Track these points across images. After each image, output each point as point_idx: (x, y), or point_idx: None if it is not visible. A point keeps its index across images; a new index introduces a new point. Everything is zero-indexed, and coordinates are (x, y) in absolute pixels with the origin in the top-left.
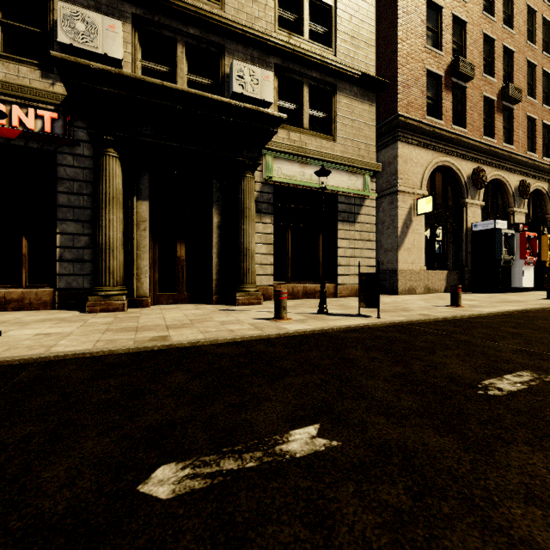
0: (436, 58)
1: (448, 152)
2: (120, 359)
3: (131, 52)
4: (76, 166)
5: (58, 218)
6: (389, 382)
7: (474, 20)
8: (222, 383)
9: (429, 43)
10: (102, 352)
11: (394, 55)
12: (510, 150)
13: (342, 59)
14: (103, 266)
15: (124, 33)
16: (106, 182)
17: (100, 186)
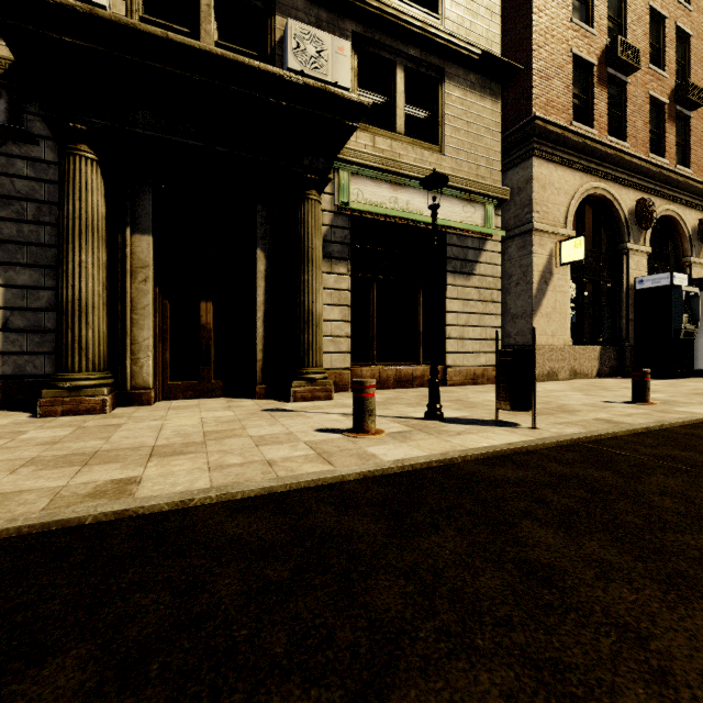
0: (586, 39)
1: (602, 175)
2: None
3: None
4: (33, 177)
5: None
6: None
7: None
8: None
9: (575, 17)
10: None
11: (526, 31)
12: (687, 175)
13: (453, 32)
14: (69, 339)
15: None
16: (74, 200)
17: (63, 206)
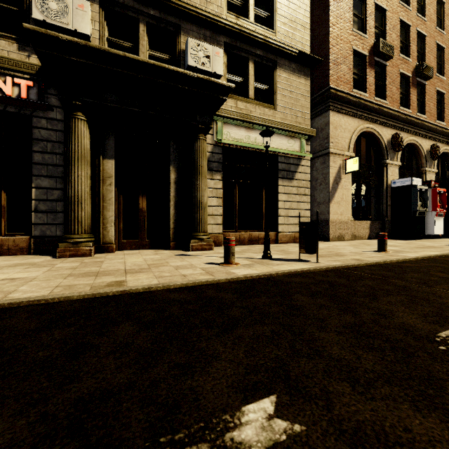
0: (361, 40)
1: (371, 120)
2: (73, 306)
3: (98, 30)
4: (50, 128)
5: (33, 174)
6: (343, 335)
7: (393, 8)
8: (169, 336)
9: (355, 27)
10: (57, 299)
11: (325, 37)
12: (423, 119)
13: (282, 39)
14: (72, 217)
15: (92, 12)
16: (75, 142)
17: (69, 145)
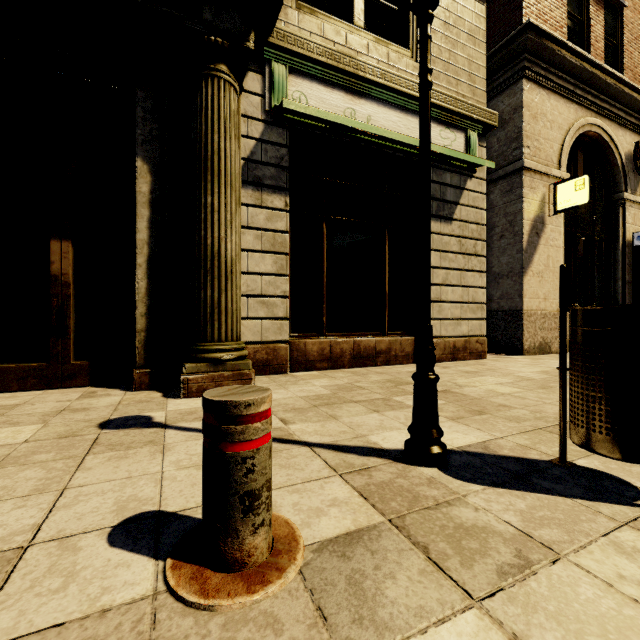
0: None
1: (599, 110)
2: None
3: None
4: None
5: None
6: None
7: None
8: None
9: None
10: None
11: None
12: None
13: None
14: None
15: None
16: None
17: None
